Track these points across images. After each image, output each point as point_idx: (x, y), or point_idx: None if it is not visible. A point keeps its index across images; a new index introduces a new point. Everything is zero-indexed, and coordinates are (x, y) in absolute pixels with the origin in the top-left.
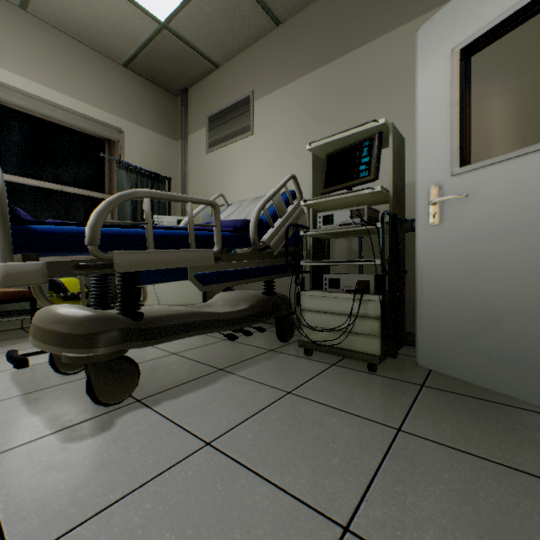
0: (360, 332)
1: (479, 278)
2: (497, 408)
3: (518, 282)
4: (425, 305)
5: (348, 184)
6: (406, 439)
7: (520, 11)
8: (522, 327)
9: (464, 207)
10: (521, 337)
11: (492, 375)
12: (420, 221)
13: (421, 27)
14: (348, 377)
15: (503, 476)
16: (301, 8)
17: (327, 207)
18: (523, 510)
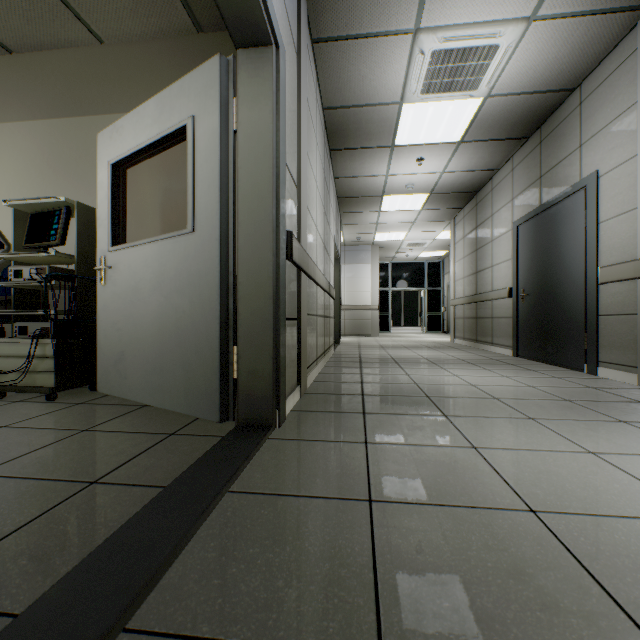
0: (42, 370)
1: (119, 324)
2: (112, 407)
3: (130, 326)
4: (101, 345)
5: (42, 244)
6: (0, 429)
7: (131, 156)
8: (131, 354)
9: (115, 275)
10: (131, 361)
11: (123, 388)
12: (99, 281)
13: (100, 134)
14: (18, 407)
15: (41, 432)
16: (37, 49)
17: (30, 261)
18: (23, 441)
